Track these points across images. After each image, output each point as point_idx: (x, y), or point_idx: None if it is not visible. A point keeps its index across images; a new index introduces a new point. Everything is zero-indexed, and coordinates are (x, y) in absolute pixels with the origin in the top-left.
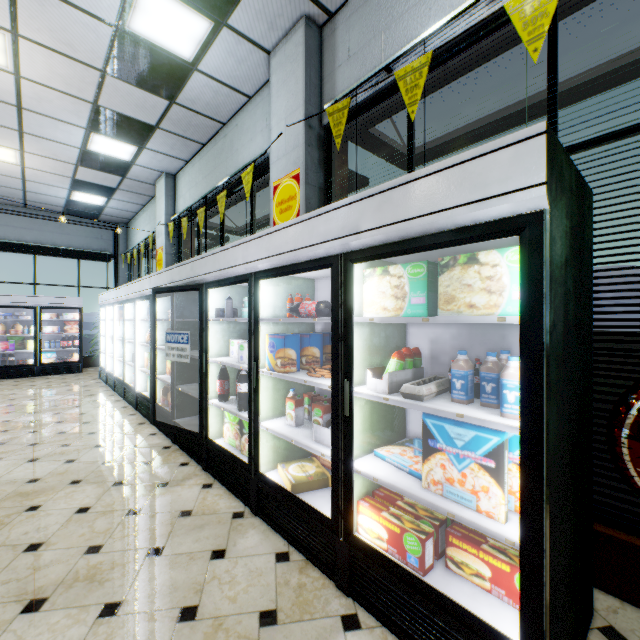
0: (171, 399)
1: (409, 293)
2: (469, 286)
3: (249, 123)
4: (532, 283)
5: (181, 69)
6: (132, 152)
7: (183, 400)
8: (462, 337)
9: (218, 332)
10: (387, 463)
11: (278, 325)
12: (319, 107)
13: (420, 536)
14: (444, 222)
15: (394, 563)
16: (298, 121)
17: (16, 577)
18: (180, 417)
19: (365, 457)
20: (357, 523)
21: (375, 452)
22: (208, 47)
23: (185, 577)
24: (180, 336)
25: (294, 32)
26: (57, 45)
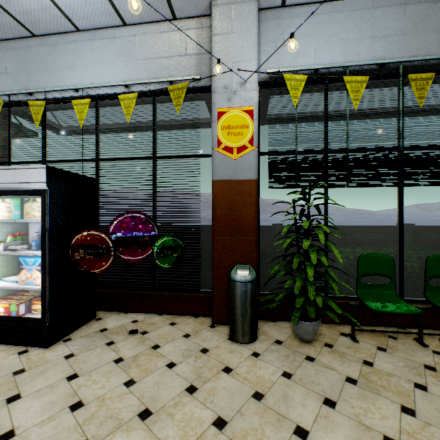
0: None
1: (14, 210)
2: (34, 209)
3: None
4: (44, 210)
5: None
6: None
7: None
8: None
9: None
10: (7, 282)
11: None
12: None
13: (17, 303)
14: (20, 187)
15: (3, 316)
16: None
17: None
18: None
19: None
20: None
21: (3, 279)
22: None
23: None
24: None
25: None
26: None
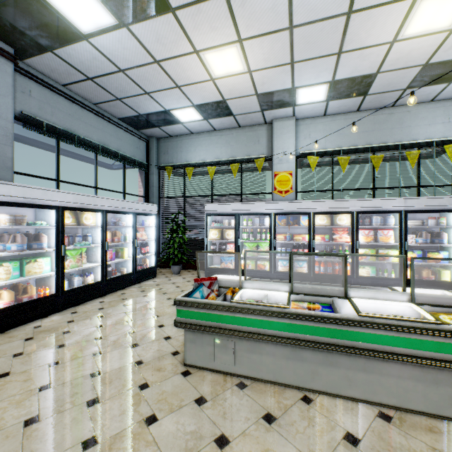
0: None
1: None
2: None
3: (426, 115)
4: None
5: (447, 80)
6: (313, 100)
7: None
8: None
9: None
10: None
11: None
12: None
13: None
14: None
15: None
16: None
17: None
18: None
19: None
20: None
21: None
22: None
23: None
24: None
25: None
26: (448, 44)
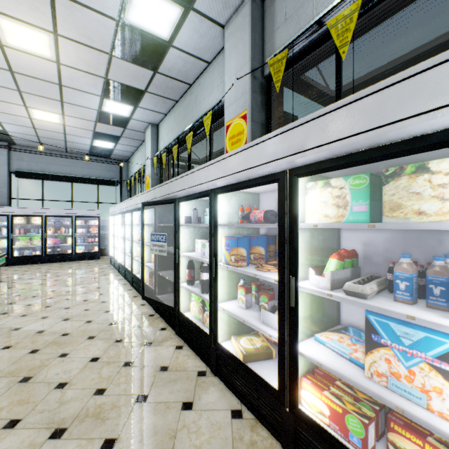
0: (154, 281)
1: (350, 202)
2: (417, 194)
3: (208, 82)
4: None
5: (161, 47)
6: (130, 110)
7: (162, 282)
8: (395, 241)
9: (187, 234)
10: (327, 348)
11: (231, 229)
12: (261, 62)
13: (363, 420)
14: (394, 134)
15: (338, 442)
16: (245, 74)
17: (48, 408)
18: (160, 294)
19: (306, 341)
20: (300, 396)
21: (315, 337)
22: (180, 28)
23: (162, 423)
24: (160, 236)
25: (242, 7)
26: (81, 39)
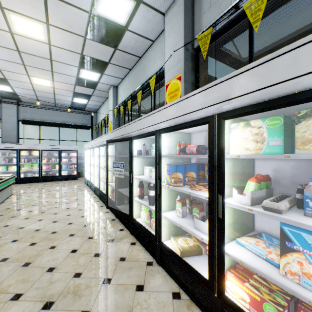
0: (115, 195)
1: (267, 138)
2: None
3: (153, 55)
4: None
5: (120, 30)
6: (98, 76)
7: (121, 196)
8: (300, 168)
9: (138, 162)
10: (246, 249)
11: (171, 159)
12: (192, 38)
13: (278, 308)
14: (308, 82)
15: None
16: (180, 47)
17: (41, 286)
18: (119, 205)
19: (230, 243)
20: (225, 285)
21: (237, 240)
22: (133, 16)
23: (122, 300)
24: (119, 164)
25: None
26: (65, 27)
